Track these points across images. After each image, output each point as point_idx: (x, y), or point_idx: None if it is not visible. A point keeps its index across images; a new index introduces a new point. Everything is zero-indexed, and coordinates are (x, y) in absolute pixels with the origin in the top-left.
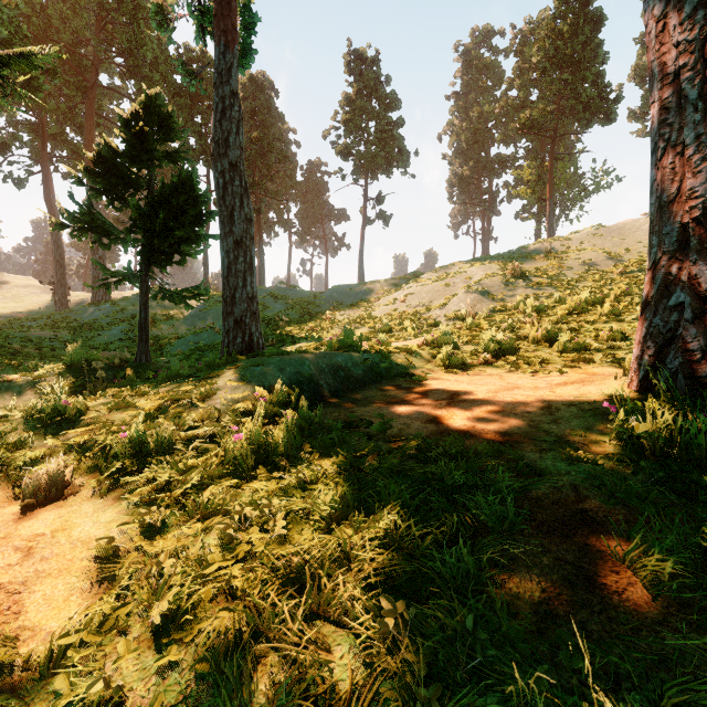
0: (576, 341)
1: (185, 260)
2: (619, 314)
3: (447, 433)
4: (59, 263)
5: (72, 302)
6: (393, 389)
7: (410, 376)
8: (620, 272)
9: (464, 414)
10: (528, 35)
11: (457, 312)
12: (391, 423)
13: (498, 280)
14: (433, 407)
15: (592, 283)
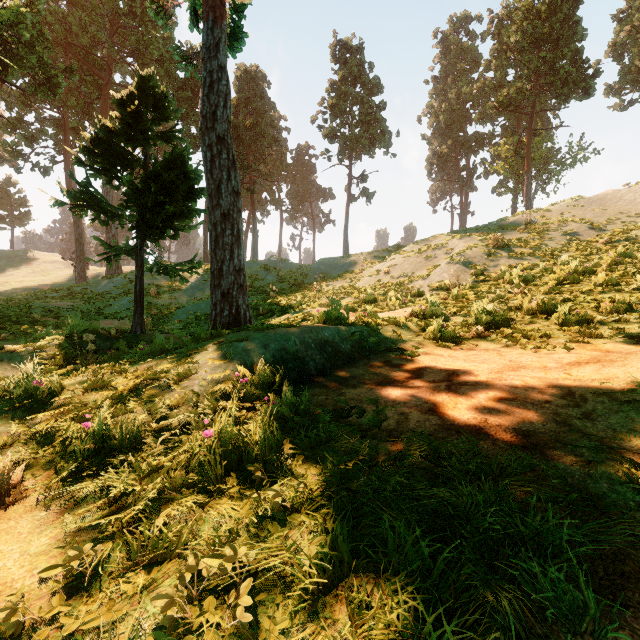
0: (577, 314)
1: (177, 234)
2: (615, 283)
3: (456, 430)
4: (78, 241)
5: (90, 275)
6: (384, 366)
7: (400, 350)
8: (605, 241)
9: (470, 402)
10: (505, 19)
11: (440, 282)
12: (386, 412)
13: (480, 250)
14: (431, 390)
15: (576, 252)
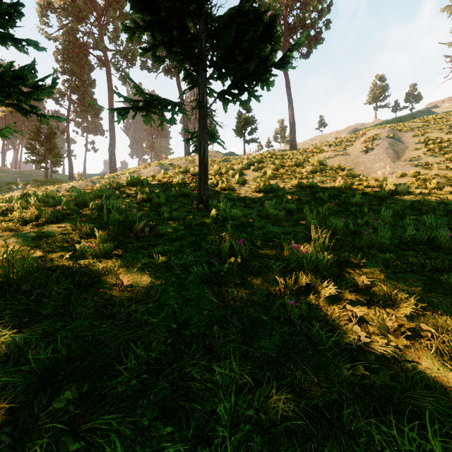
0: None
1: (59, 167)
2: None
3: None
4: None
5: None
6: None
7: None
8: None
9: None
10: None
11: None
12: None
13: None
14: None
15: None
